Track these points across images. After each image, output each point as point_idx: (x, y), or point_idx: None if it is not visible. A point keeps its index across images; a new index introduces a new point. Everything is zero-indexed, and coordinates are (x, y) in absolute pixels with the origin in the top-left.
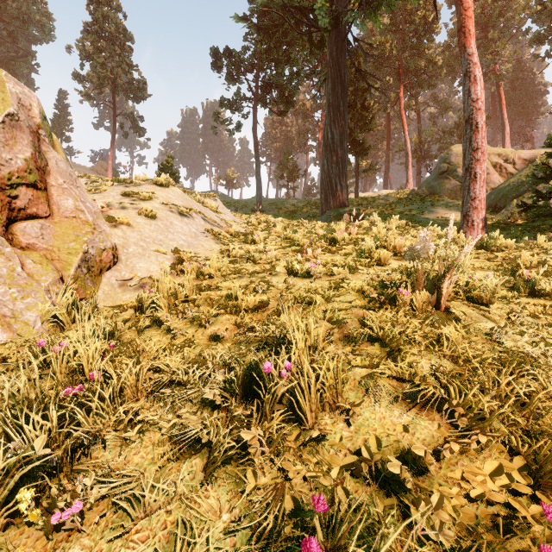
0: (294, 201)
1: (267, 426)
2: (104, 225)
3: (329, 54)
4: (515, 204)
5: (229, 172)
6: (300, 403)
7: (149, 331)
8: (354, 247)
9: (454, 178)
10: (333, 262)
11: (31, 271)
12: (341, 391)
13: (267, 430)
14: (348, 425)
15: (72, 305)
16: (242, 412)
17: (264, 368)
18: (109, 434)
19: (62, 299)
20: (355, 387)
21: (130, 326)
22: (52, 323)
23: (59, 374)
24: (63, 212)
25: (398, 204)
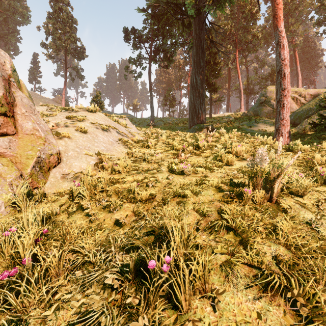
0: (173, 119)
1: (151, 313)
2: (52, 139)
3: (194, 31)
4: (308, 123)
5: (135, 102)
6: (177, 294)
7: (76, 214)
8: (210, 151)
9: (269, 106)
10: (198, 164)
11: (0, 171)
12: (207, 279)
13: (151, 318)
14: (214, 309)
15: (27, 193)
16: (132, 301)
17: (149, 265)
18: (34, 309)
19: (20, 190)
20: (218, 271)
21: (63, 210)
22: (12, 206)
23: (7, 253)
24: (24, 131)
25: (235, 121)
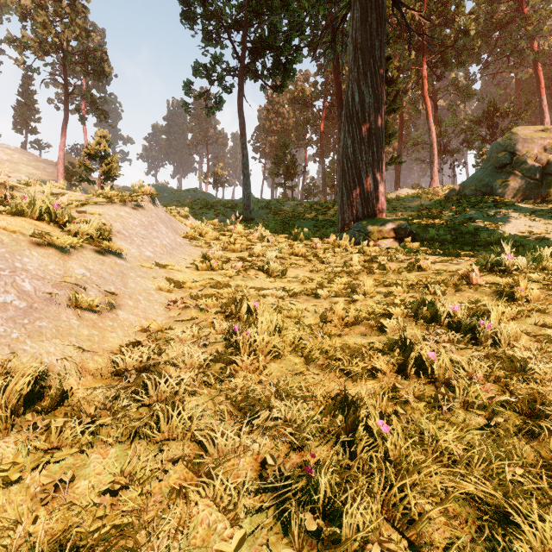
0: (293, 203)
1: None
2: None
3: None
4: None
5: (217, 169)
6: None
7: None
8: None
9: (523, 173)
10: None
11: None
12: None
13: None
14: None
15: None
16: None
17: None
18: None
19: None
20: None
21: None
22: None
23: None
24: None
25: (443, 210)
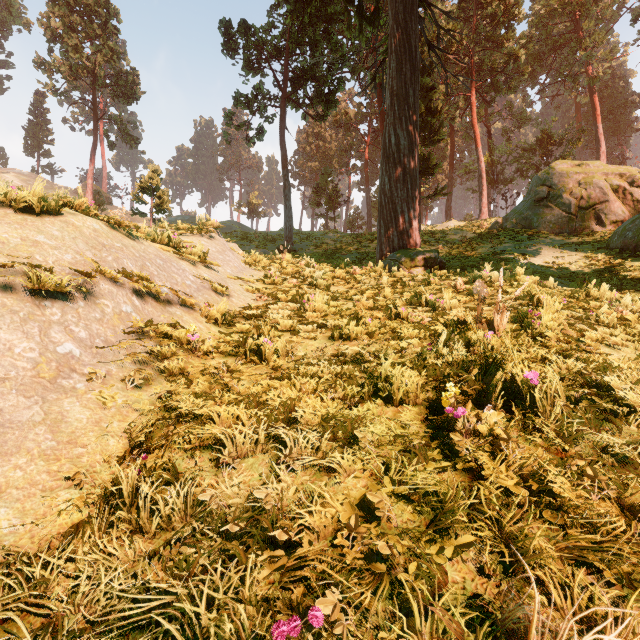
0: (335, 235)
1: None
2: None
3: (392, 18)
4: None
5: (253, 198)
6: None
7: None
8: None
9: (559, 207)
10: None
11: None
12: None
13: None
14: None
15: None
16: None
17: None
18: None
19: None
20: None
21: None
22: None
23: None
24: None
25: (482, 242)
